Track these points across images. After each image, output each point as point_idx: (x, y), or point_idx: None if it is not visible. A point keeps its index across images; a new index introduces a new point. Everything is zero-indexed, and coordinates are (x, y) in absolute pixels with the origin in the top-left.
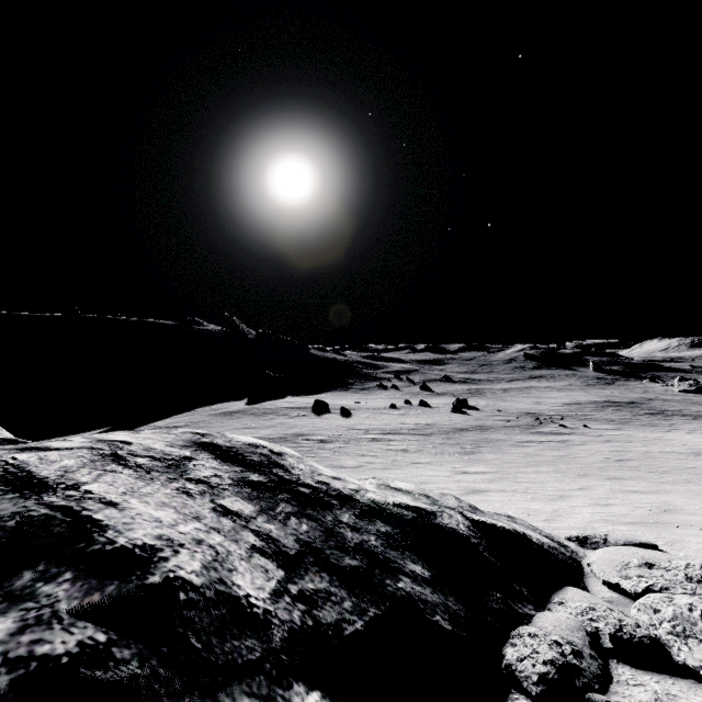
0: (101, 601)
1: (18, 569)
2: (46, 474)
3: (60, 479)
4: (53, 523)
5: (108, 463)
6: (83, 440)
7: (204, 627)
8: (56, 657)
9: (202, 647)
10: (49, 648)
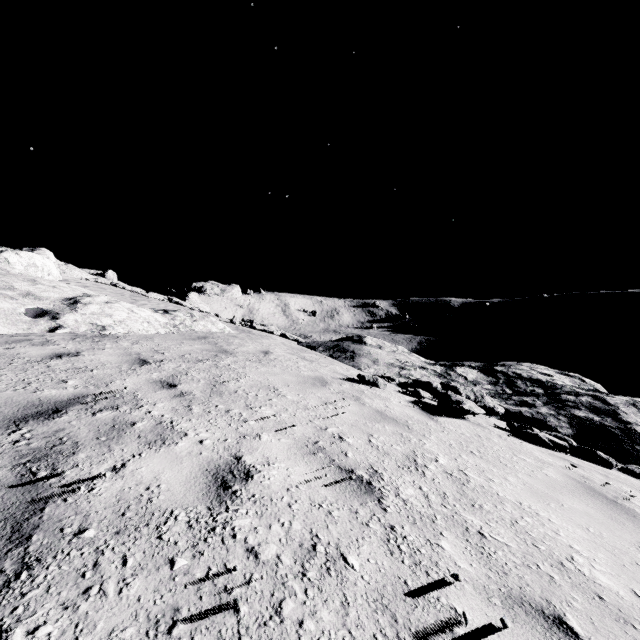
0: (615, 423)
1: (601, 415)
2: (610, 402)
3: (614, 404)
4: (609, 411)
5: (629, 405)
6: (626, 398)
7: (636, 437)
8: (605, 424)
9: (634, 438)
10: (605, 423)
